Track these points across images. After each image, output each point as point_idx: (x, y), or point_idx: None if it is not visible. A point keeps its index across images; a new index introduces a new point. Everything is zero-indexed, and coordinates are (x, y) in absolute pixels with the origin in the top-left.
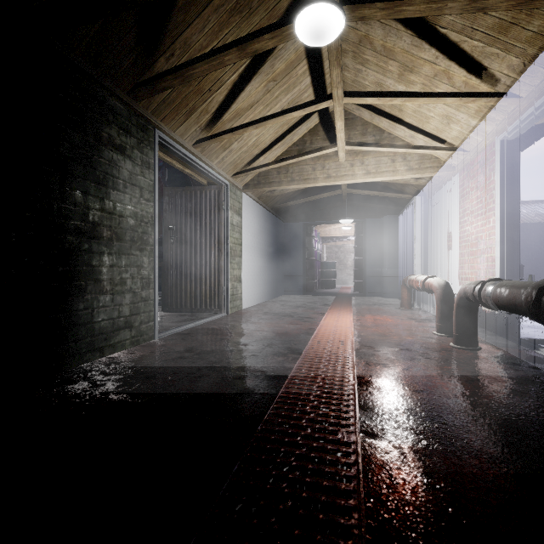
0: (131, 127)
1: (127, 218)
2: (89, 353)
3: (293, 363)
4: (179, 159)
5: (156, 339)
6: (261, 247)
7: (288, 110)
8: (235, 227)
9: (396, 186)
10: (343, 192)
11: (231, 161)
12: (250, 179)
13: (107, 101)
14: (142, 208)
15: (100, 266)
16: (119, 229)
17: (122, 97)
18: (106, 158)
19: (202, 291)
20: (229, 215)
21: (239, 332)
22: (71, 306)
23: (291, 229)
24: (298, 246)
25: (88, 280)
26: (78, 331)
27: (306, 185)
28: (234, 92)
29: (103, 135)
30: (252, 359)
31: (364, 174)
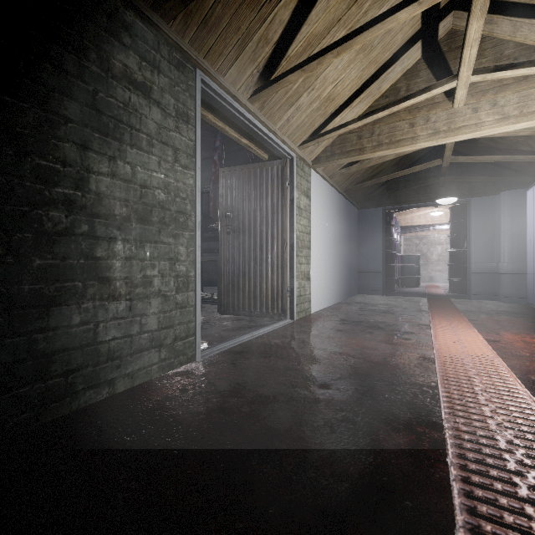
0: (160, 61)
1: (154, 190)
2: (90, 390)
3: (441, 462)
4: (233, 123)
5: (198, 360)
6: (332, 238)
7: (391, 9)
8: (303, 211)
9: (531, 145)
10: (445, 161)
11: (298, 123)
12: (321, 151)
13: (121, 15)
14: (177, 178)
15: (110, 258)
16: (141, 206)
17: (144, 11)
18: (120, 99)
19: (263, 291)
20: (296, 196)
21: (312, 356)
22: (58, 320)
23: (367, 216)
24: (376, 236)
25: (89, 279)
26: (70, 359)
27: (399, 149)
28: (304, 3)
29: (114, 64)
30: (347, 435)
31: (497, 120)
